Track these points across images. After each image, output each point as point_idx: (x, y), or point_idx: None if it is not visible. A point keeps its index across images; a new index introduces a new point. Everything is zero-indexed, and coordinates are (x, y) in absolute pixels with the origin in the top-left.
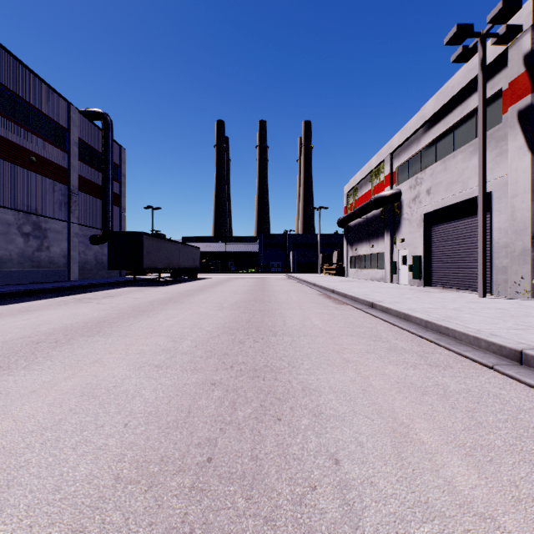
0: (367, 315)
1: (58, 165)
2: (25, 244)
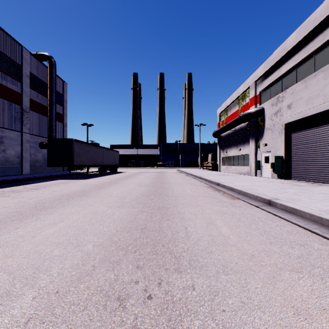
0: (272, 216)
1: (13, 90)
2: None
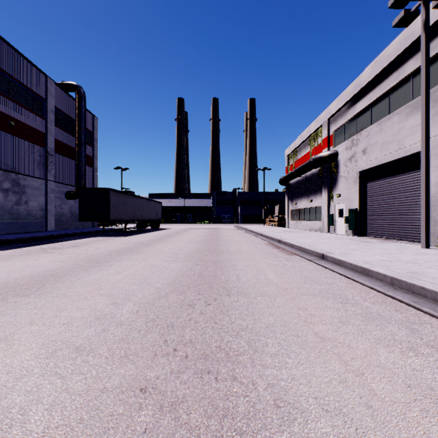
0: (320, 268)
1: (36, 130)
2: (4, 198)
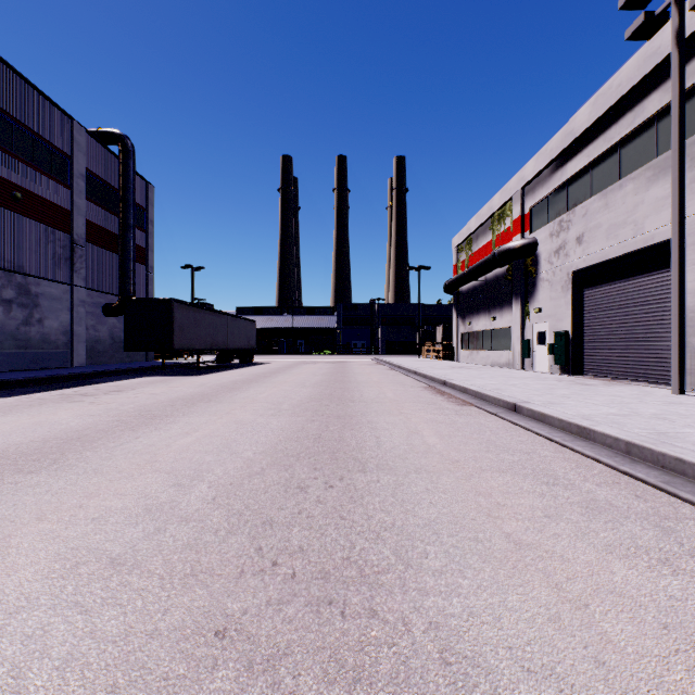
0: (510, 426)
1: (56, 205)
2: (5, 315)
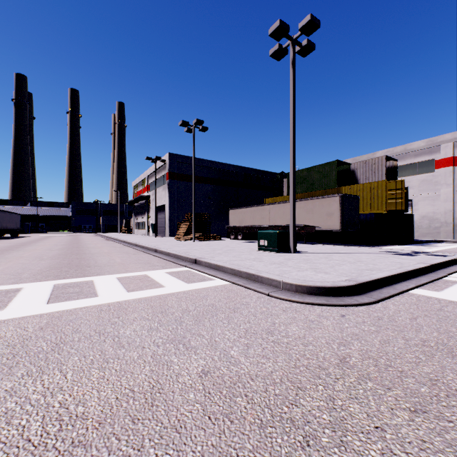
0: (112, 242)
1: None
2: None
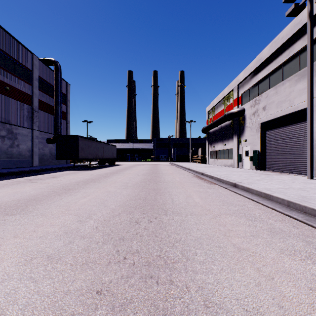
0: (233, 193)
1: (25, 93)
2: (2, 142)
